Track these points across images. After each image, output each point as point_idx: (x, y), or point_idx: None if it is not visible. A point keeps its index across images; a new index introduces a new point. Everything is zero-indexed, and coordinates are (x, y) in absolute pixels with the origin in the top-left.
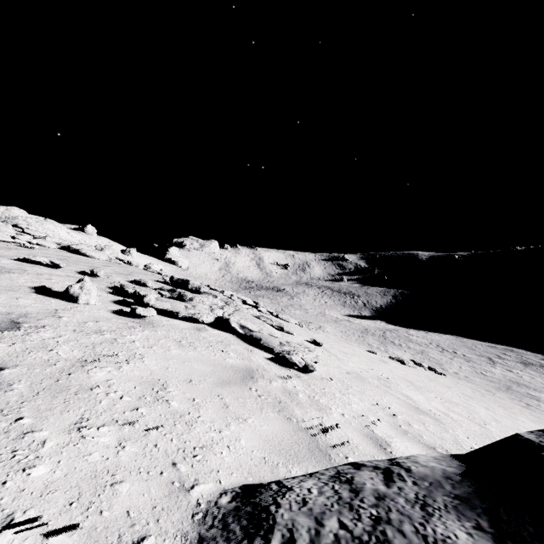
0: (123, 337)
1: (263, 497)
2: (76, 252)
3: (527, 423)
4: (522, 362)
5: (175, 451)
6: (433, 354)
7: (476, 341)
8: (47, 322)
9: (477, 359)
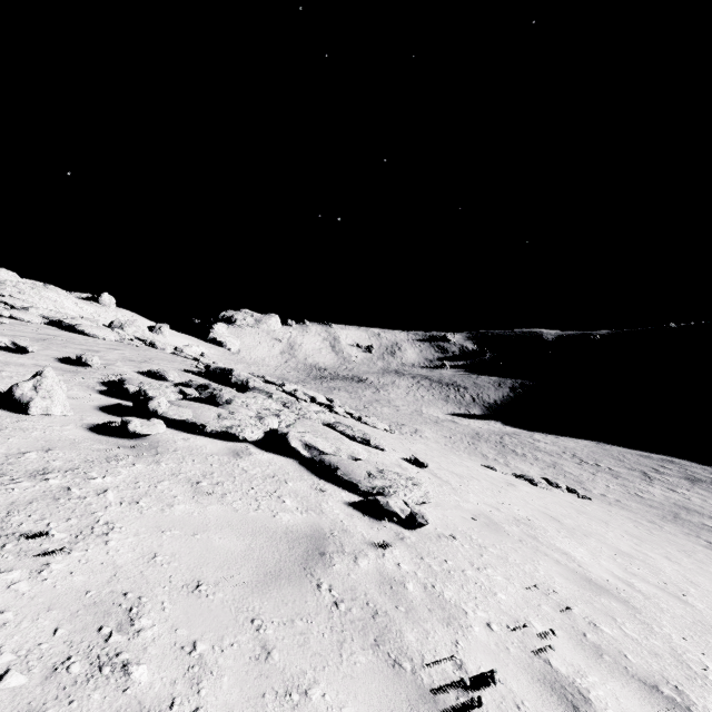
0: (87, 481)
1: None
2: (71, 328)
3: None
4: (687, 478)
5: None
6: (568, 468)
7: (623, 448)
8: None
9: (628, 475)
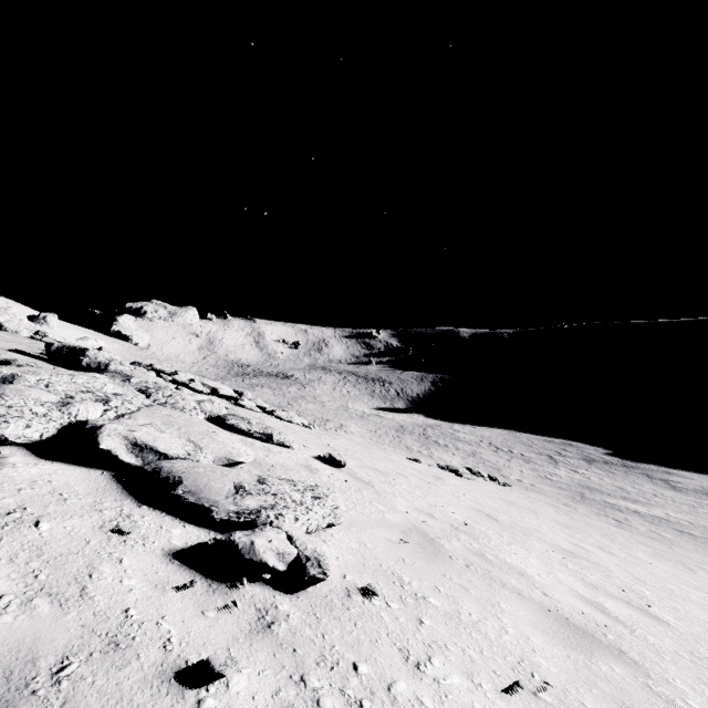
0: None
1: None
2: None
3: (655, 565)
4: (585, 459)
5: None
6: (487, 456)
7: (531, 435)
8: None
9: (537, 459)
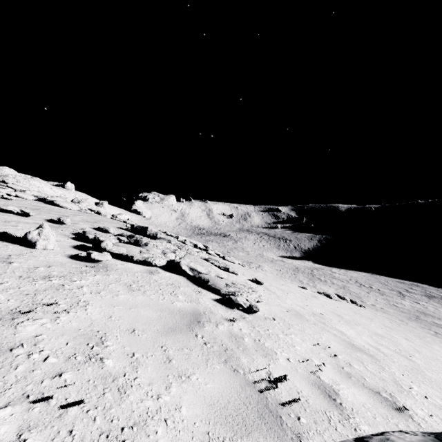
0: (72, 282)
1: None
2: (51, 203)
3: (441, 352)
4: (426, 295)
5: (95, 438)
6: (353, 289)
7: (387, 277)
8: None
9: (389, 293)
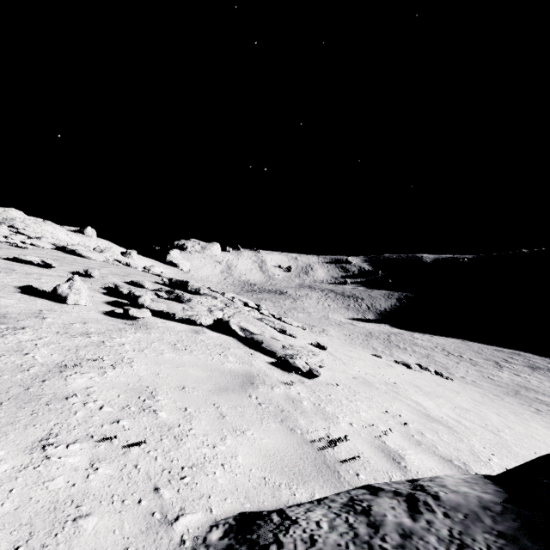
0: (112, 339)
1: (262, 533)
2: (72, 252)
3: (540, 430)
4: (529, 366)
5: (159, 473)
6: (438, 358)
7: (482, 344)
8: (28, 323)
9: (483, 363)
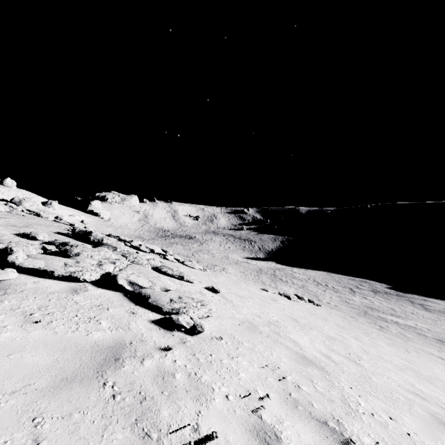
0: None
1: None
2: None
3: (385, 348)
4: (373, 290)
5: None
6: (311, 288)
7: (341, 275)
8: None
9: (342, 290)
